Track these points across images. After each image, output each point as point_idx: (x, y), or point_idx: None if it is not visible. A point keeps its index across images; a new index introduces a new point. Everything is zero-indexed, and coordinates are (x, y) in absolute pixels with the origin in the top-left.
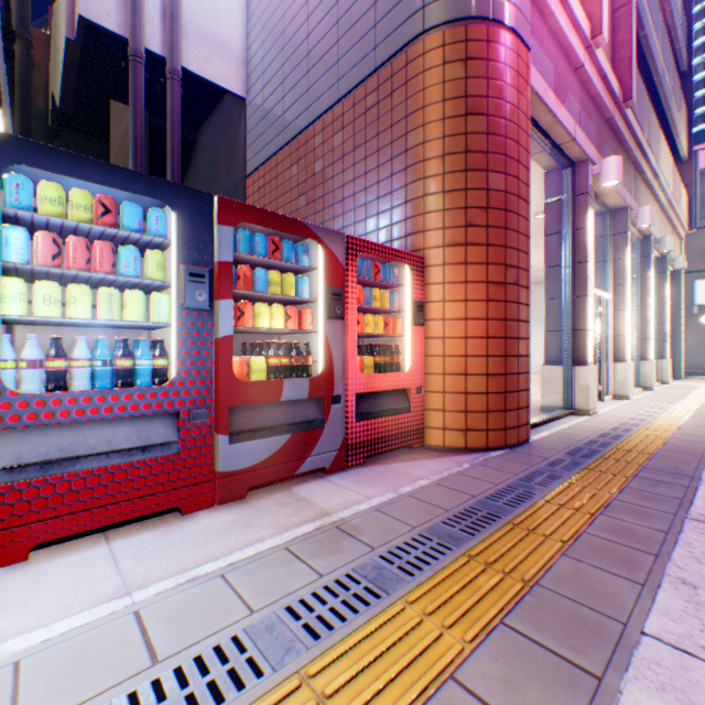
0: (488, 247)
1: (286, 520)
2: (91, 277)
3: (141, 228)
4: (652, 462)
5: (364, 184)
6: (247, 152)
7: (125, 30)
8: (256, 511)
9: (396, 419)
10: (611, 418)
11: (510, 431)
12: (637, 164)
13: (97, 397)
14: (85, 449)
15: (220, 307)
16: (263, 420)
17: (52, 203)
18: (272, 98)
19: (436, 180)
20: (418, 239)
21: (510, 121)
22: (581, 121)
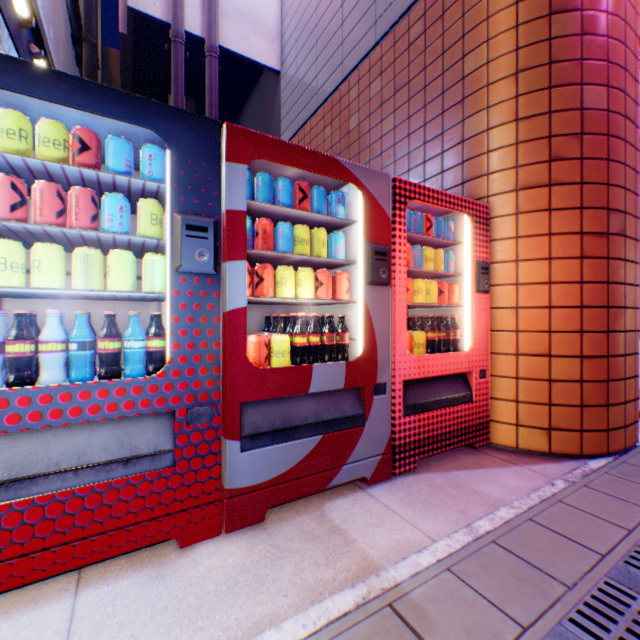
0: (582, 186)
1: (314, 576)
2: (65, 234)
3: (130, 170)
4: None
5: (406, 131)
6: (281, 124)
7: (168, 16)
8: (273, 549)
9: (453, 411)
10: None
11: (614, 432)
12: None
13: (59, 394)
14: (44, 465)
15: (229, 271)
16: (286, 417)
17: (9, 136)
18: (305, 63)
19: (505, 106)
20: (478, 185)
21: (614, 15)
22: None
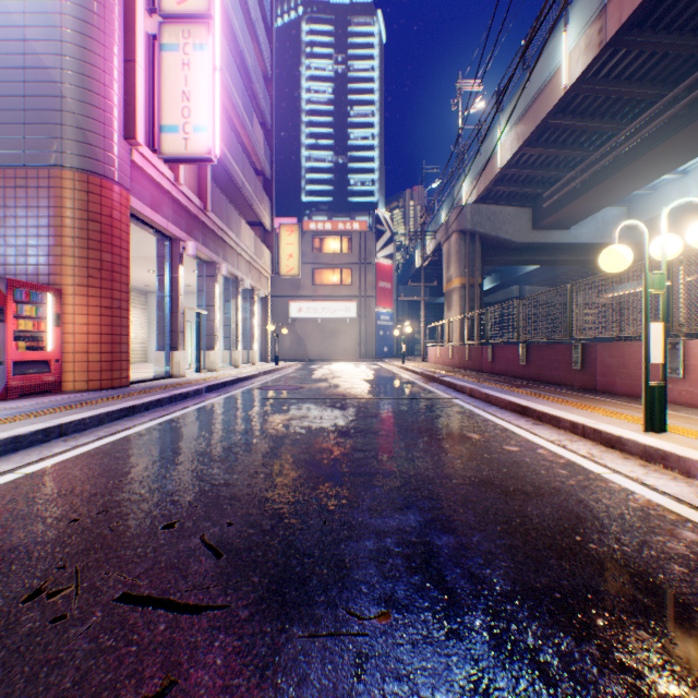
0: (104, 289)
1: None
2: None
3: None
4: (180, 386)
5: (16, 233)
6: None
7: None
8: None
9: (43, 376)
10: (191, 378)
11: (117, 380)
12: (223, 239)
13: None
14: None
15: None
16: None
17: None
18: None
19: (72, 249)
20: (59, 278)
21: (117, 228)
22: (174, 219)
